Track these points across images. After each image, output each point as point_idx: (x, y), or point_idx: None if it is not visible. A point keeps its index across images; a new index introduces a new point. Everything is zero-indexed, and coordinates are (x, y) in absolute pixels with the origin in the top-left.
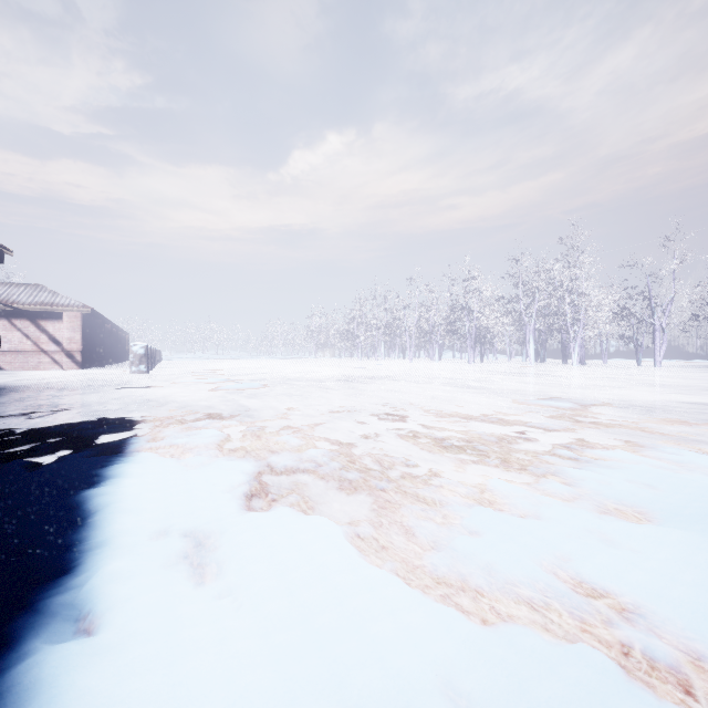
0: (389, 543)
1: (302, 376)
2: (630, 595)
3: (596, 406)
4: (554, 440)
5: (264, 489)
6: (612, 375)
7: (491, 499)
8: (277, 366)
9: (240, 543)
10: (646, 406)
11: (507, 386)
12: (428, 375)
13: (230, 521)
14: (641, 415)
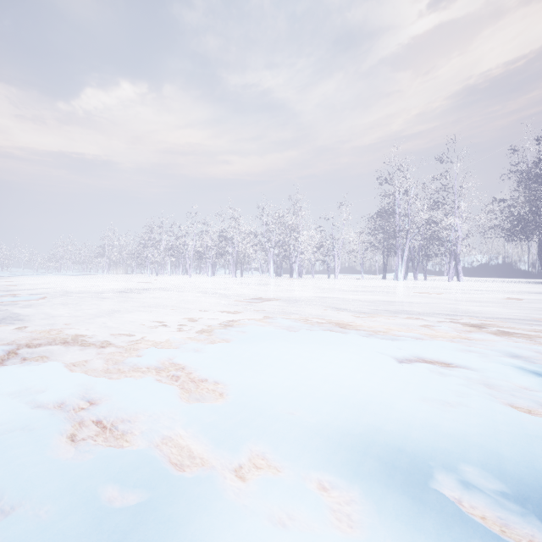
0: (92, 365)
1: (86, 290)
2: (185, 363)
3: (273, 301)
4: (229, 318)
5: (20, 355)
6: (307, 284)
7: (163, 344)
8: (63, 282)
9: None
10: (298, 300)
11: (240, 292)
12: (194, 286)
13: None
14: (288, 304)
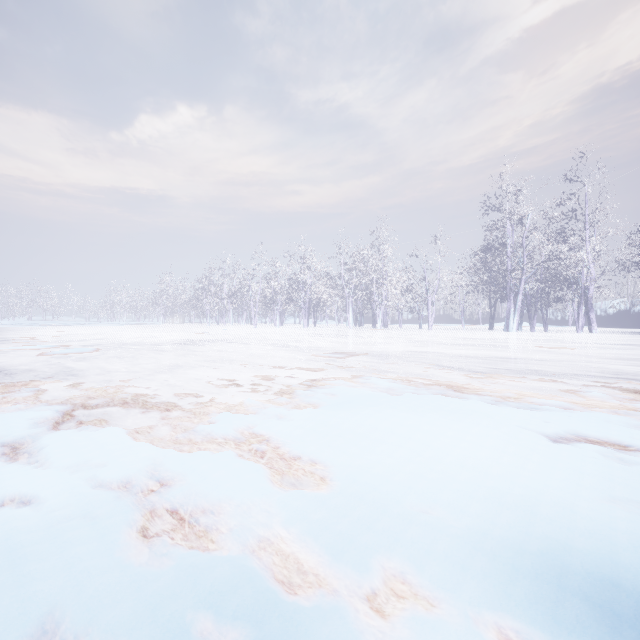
0: (157, 433)
1: (142, 341)
2: (269, 434)
3: (360, 356)
4: (310, 377)
5: (76, 418)
6: (396, 335)
7: (238, 408)
8: (117, 332)
9: (48, 441)
10: (390, 355)
11: (316, 345)
12: (262, 338)
13: (42, 434)
14: (379, 360)
